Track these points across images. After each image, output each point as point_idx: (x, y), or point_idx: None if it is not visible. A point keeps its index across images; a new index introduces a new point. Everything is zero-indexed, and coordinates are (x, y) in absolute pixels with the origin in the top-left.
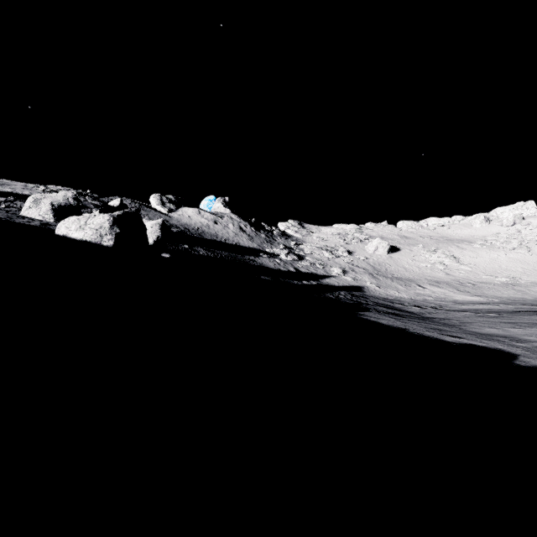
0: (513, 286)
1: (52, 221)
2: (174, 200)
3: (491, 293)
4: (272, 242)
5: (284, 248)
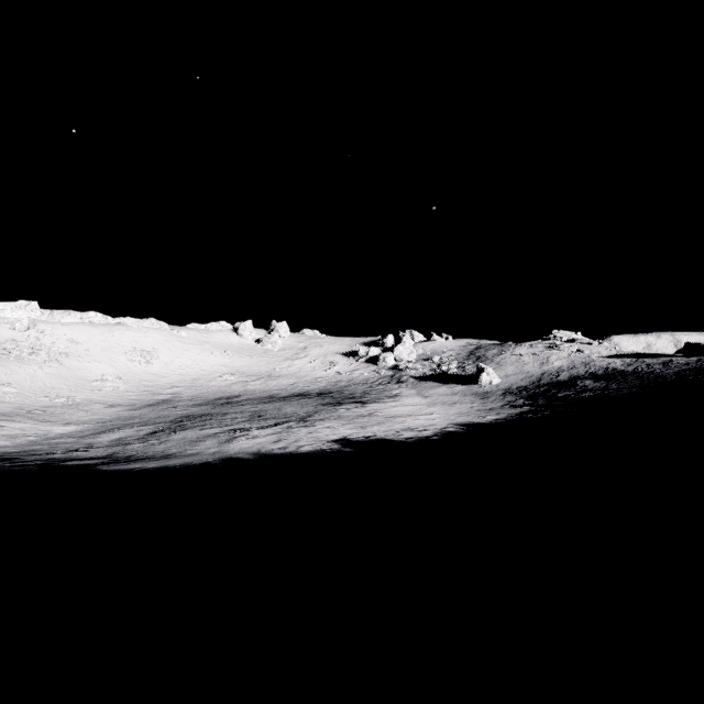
0: (78, 406)
1: None
2: None
3: (70, 418)
4: None
5: None
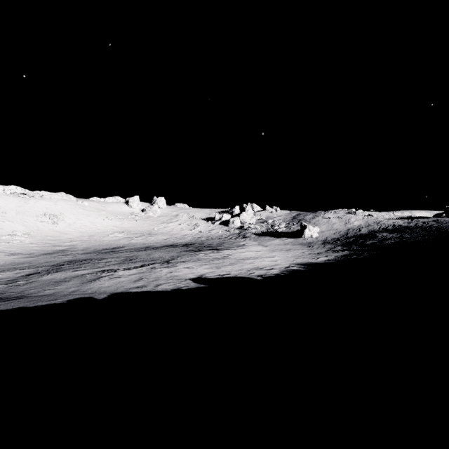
0: None
1: None
2: None
3: None
4: None
5: None
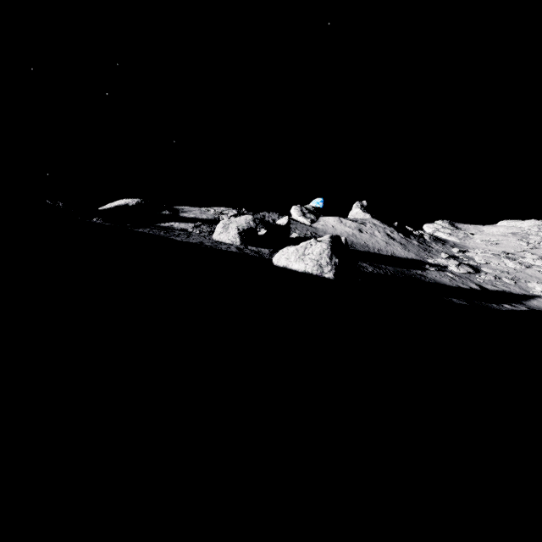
0: None
1: (238, 244)
2: (313, 209)
3: None
4: (429, 250)
5: (447, 257)
